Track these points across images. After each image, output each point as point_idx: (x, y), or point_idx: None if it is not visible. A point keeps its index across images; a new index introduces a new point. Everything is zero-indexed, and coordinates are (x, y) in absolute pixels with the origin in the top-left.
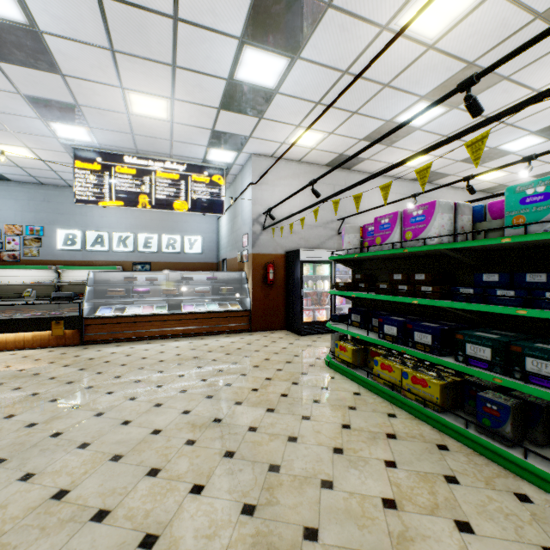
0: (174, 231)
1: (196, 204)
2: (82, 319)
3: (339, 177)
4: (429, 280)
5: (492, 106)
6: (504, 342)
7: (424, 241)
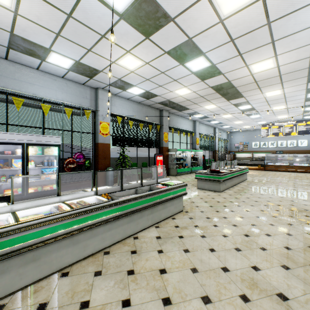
0: (293, 139)
1: (299, 132)
2: (264, 165)
3: None
4: None
5: None
6: None
7: None
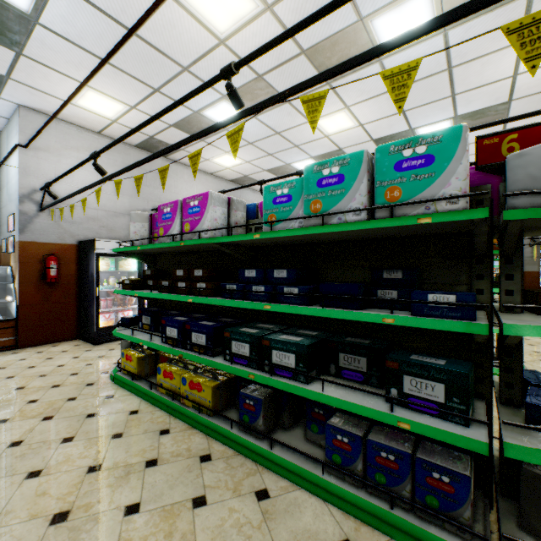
0: None
1: None
2: None
3: (154, 163)
4: (206, 276)
5: (283, 126)
6: (259, 337)
7: (199, 235)
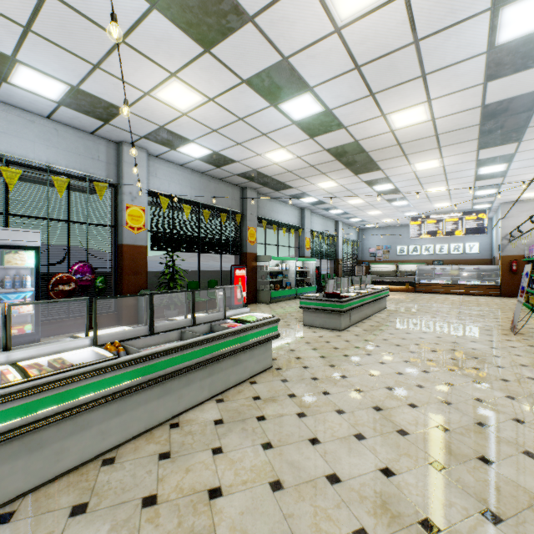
0: (458, 241)
1: (467, 231)
2: (415, 283)
3: None
4: None
5: None
6: None
7: (531, 257)
